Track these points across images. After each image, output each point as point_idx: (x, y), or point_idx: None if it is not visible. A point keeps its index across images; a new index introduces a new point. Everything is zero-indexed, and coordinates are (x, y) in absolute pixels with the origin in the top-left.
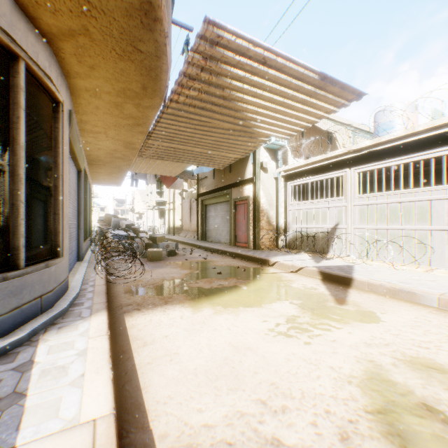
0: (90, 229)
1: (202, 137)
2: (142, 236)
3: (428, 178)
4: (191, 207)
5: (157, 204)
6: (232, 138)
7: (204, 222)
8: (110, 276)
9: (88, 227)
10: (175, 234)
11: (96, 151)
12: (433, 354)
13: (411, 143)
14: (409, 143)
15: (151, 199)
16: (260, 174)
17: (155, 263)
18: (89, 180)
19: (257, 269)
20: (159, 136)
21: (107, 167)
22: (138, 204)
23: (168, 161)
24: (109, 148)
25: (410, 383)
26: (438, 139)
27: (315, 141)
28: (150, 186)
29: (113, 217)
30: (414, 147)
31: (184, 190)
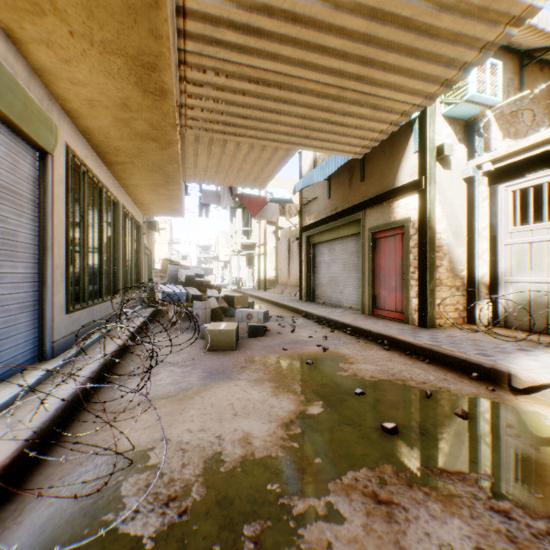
0: (129, 283)
1: (337, 4)
2: (210, 295)
3: None
4: (290, 250)
5: (244, 248)
6: (429, 4)
7: (312, 272)
8: (85, 413)
9: (111, 280)
10: (267, 290)
11: (91, 116)
12: None
13: None
14: None
15: (235, 241)
16: (434, 171)
17: (218, 359)
18: (115, 197)
19: (495, 406)
20: (209, 20)
21: (141, 171)
22: (223, 250)
23: (246, 138)
24: (110, 100)
25: None
26: None
27: (544, 105)
28: (235, 224)
29: (169, 264)
30: None
31: (279, 227)
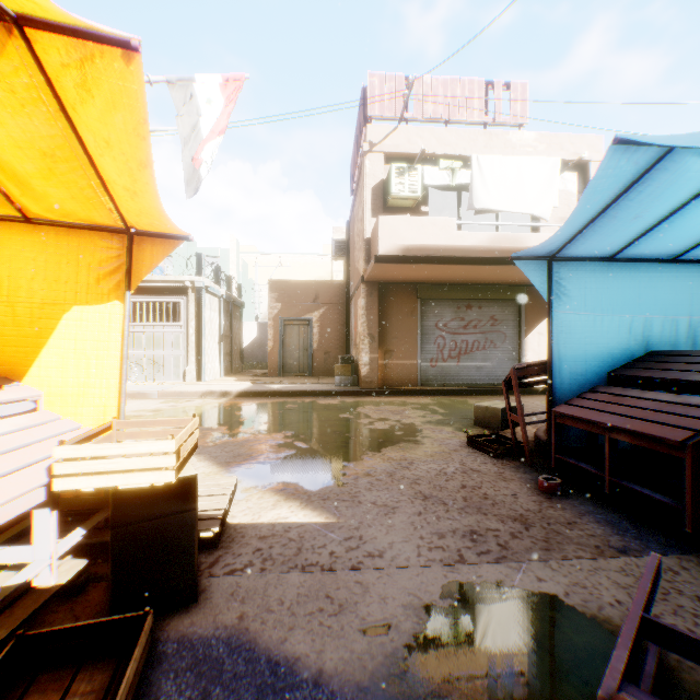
0: None
1: None
2: None
3: (174, 309)
4: None
5: None
6: None
7: None
8: None
9: None
10: None
11: None
12: (146, 408)
13: (152, 287)
14: (151, 287)
15: None
16: None
17: None
18: None
19: None
20: None
21: None
22: None
23: None
24: None
25: (133, 414)
26: (169, 290)
27: None
28: None
29: None
30: (154, 291)
31: None
